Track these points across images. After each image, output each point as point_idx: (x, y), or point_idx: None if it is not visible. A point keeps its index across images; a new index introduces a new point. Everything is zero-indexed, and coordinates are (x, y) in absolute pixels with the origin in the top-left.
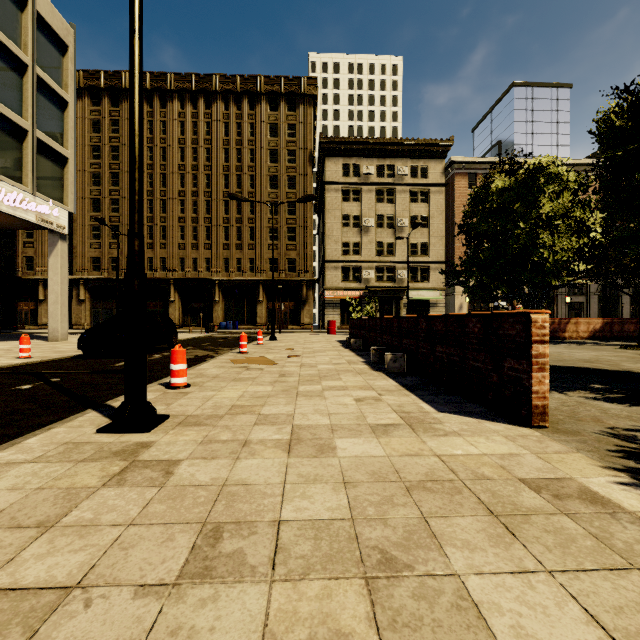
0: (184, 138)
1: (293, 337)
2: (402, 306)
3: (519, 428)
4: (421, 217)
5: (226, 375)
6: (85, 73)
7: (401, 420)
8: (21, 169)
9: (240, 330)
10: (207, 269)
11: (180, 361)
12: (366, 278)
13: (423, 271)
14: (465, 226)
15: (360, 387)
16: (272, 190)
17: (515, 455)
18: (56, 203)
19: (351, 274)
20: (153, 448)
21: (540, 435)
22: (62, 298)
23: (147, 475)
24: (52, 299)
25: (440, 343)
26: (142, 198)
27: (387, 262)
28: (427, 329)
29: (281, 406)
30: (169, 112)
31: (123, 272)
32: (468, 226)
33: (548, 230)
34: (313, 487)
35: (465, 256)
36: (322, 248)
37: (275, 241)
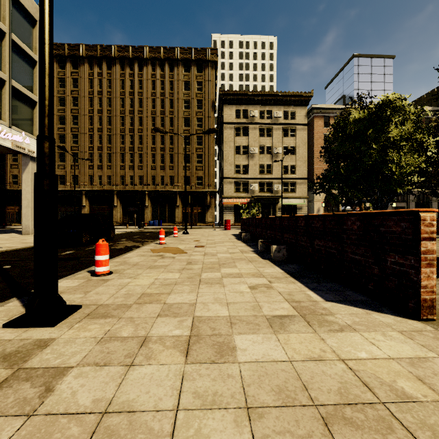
0: (124, 91)
1: (200, 231)
2: (277, 209)
3: (408, 321)
4: (290, 147)
5: (144, 263)
6: (54, 45)
7: (294, 311)
8: (0, 109)
9: (163, 226)
10: (140, 183)
11: (103, 253)
12: (252, 190)
13: (292, 185)
14: (328, 148)
15: (252, 274)
16: (186, 128)
17: (424, 359)
18: (27, 134)
19: (241, 187)
20: (48, 349)
21: (434, 330)
22: (32, 203)
23: (22, 394)
24: (25, 204)
25: (318, 238)
26: (52, 104)
27: (267, 178)
28: (306, 226)
29: (185, 294)
30: (113, 73)
31: (81, 185)
32: (331, 148)
33: (396, 149)
34: (210, 417)
35: (321, 174)
36: (221, 169)
37: (188, 164)
